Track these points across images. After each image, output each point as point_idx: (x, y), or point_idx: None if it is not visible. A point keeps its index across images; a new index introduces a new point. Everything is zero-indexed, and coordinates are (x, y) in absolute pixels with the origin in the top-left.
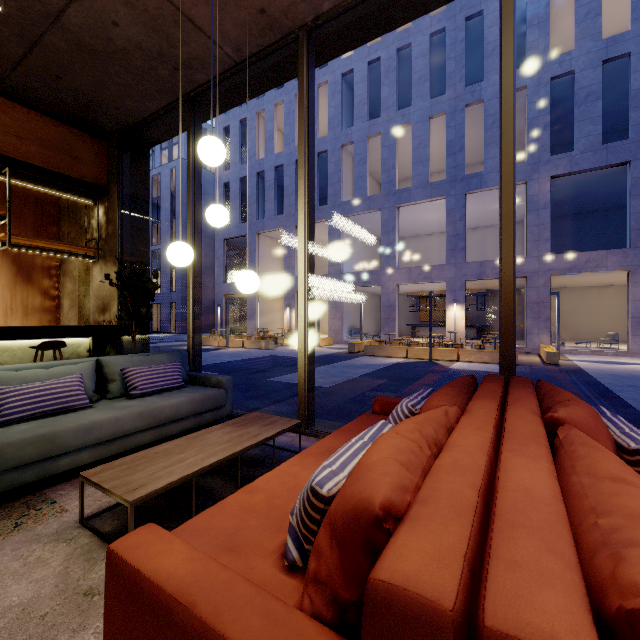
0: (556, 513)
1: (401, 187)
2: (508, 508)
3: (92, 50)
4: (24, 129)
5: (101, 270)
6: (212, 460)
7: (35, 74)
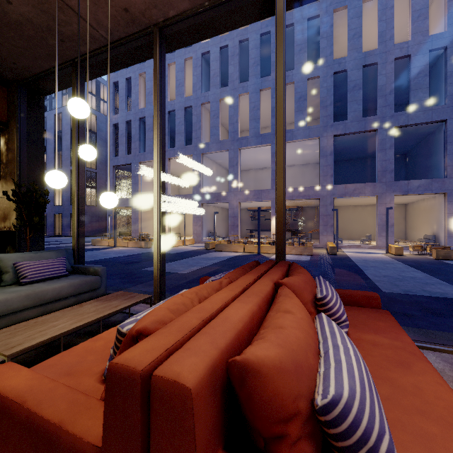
0: (232, 327)
1: (243, 135)
2: (209, 326)
3: None
4: None
5: (2, 187)
6: (78, 324)
7: None
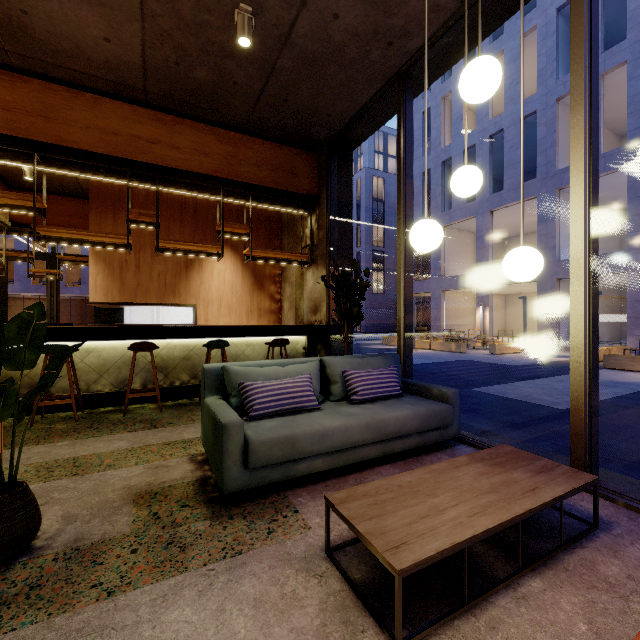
0: None
1: None
2: None
3: (313, 59)
4: (260, 158)
5: (313, 274)
6: (485, 523)
7: (269, 104)
